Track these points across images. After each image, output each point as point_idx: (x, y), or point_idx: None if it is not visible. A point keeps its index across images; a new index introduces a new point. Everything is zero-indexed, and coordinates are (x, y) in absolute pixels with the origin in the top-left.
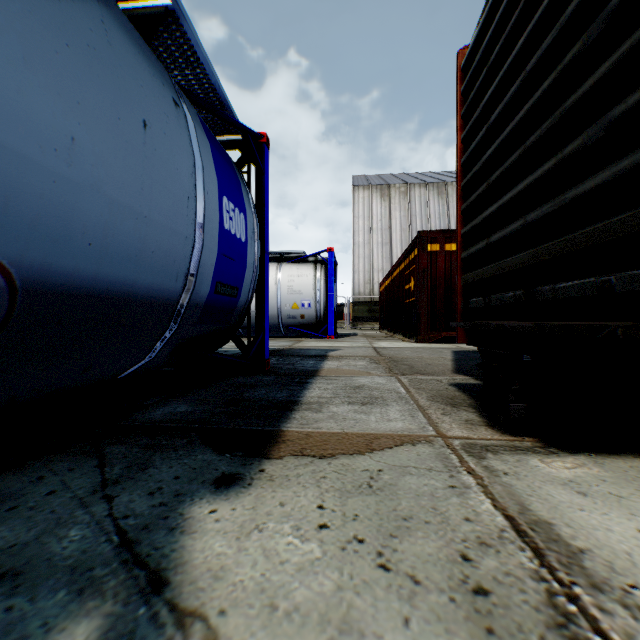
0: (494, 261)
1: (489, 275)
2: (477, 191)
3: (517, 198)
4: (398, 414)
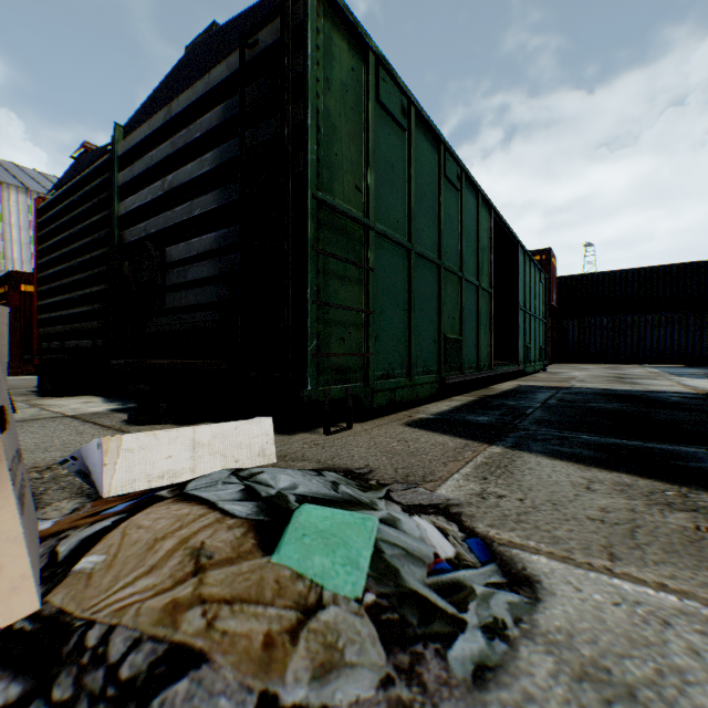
0: (55, 326)
1: (52, 332)
2: (47, 287)
3: (61, 302)
4: None
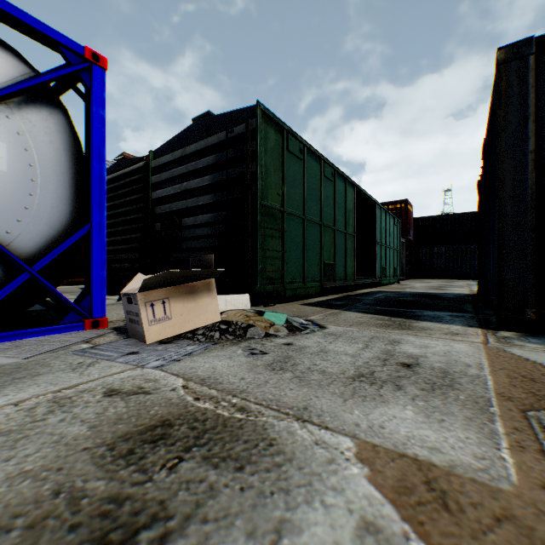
0: None
1: None
2: None
3: (107, 242)
4: (75, 297)
